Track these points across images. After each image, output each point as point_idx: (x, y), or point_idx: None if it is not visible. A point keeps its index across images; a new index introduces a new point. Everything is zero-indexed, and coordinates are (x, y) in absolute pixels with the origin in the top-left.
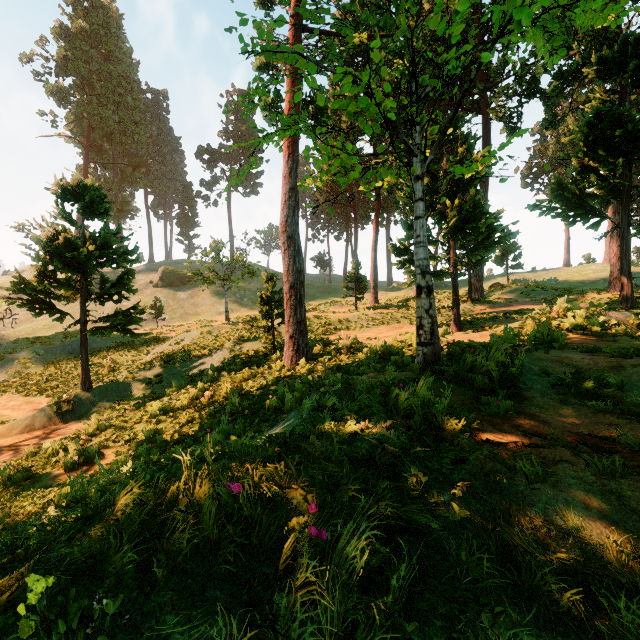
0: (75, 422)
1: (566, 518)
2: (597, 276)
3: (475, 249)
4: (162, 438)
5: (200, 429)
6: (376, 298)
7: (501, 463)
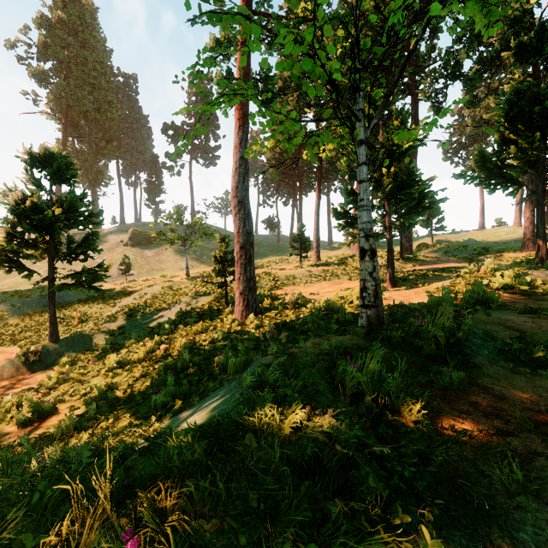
0: (42, 372)
1: None
2: (509, 237)
3: (408, 213)
4: (114, 394)
5: (151, 385)
6: (318, 256)
7: (471, 463)
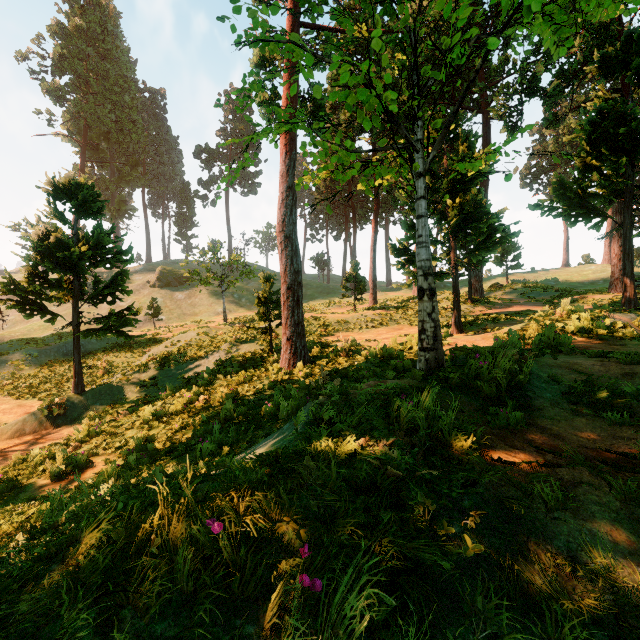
0: (67, 426)
1: (592, 554)
2: (597, 276)
3: (476, 249)
4: (153, 446)
5: (193, 436)
6: (375, 299)
7: (516, 487)
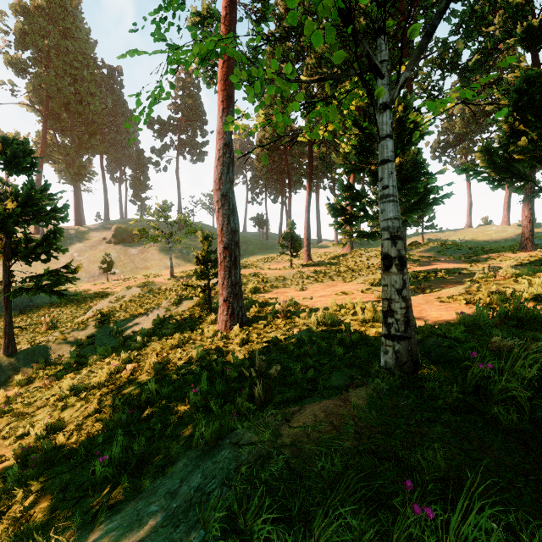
0: None
1: None
2: (499, 236)
3: (410, 210)
4: (51, 444)
5: (104, 427)
6: (309, 255)
7: None
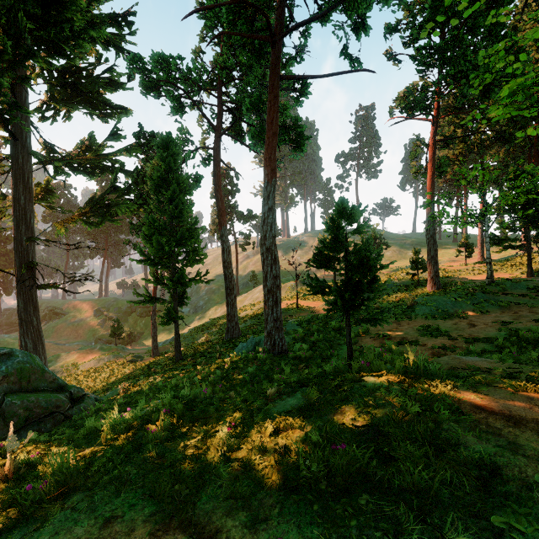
0: None
1: (500, 299)
2: None
3: None
4: None
5: None
6: (482, 255)
7: (493, 295)
